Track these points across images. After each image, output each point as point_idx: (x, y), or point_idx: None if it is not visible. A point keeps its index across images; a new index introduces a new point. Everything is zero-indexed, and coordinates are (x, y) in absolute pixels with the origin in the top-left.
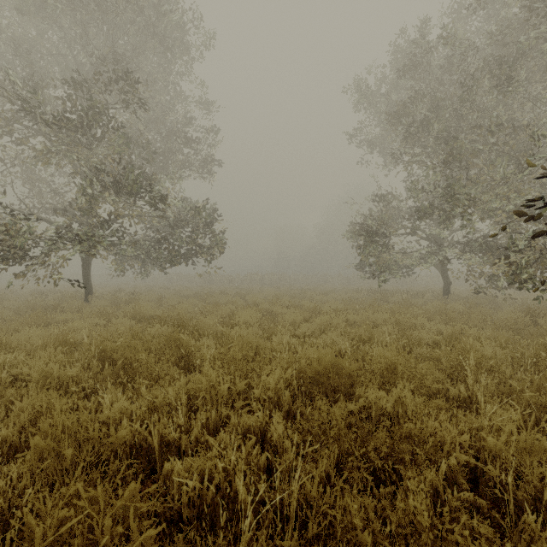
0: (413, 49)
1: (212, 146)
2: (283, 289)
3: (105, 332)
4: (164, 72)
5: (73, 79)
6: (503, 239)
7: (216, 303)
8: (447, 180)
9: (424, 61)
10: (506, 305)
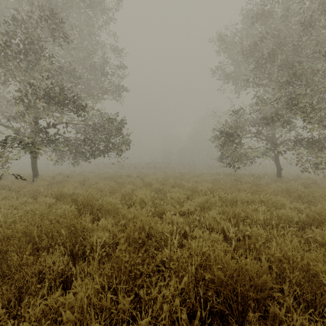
0: (258, 8)
1: (121, 78)
2: (168, 173)
3: (22, 211)
4: (88, 25)
5: (13, 18)
6: (324, 138)
7: (123, 183)
8: (287, 96)
9: (270, 11)
10: (324, 184)
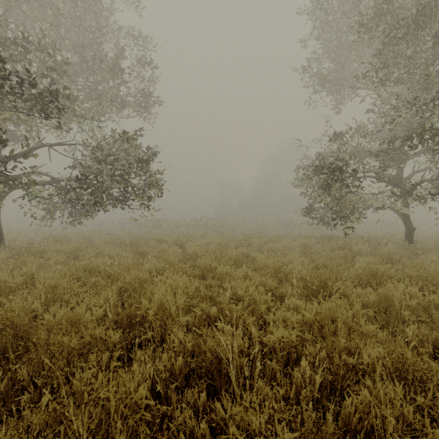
0: None
1: (150, 80)
2: (226, 234)
3: None
4: None
5: None
6: None
7: (146, 255)
8: None
9: None
10: None
